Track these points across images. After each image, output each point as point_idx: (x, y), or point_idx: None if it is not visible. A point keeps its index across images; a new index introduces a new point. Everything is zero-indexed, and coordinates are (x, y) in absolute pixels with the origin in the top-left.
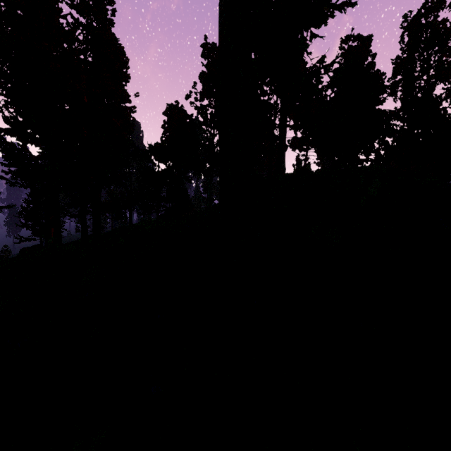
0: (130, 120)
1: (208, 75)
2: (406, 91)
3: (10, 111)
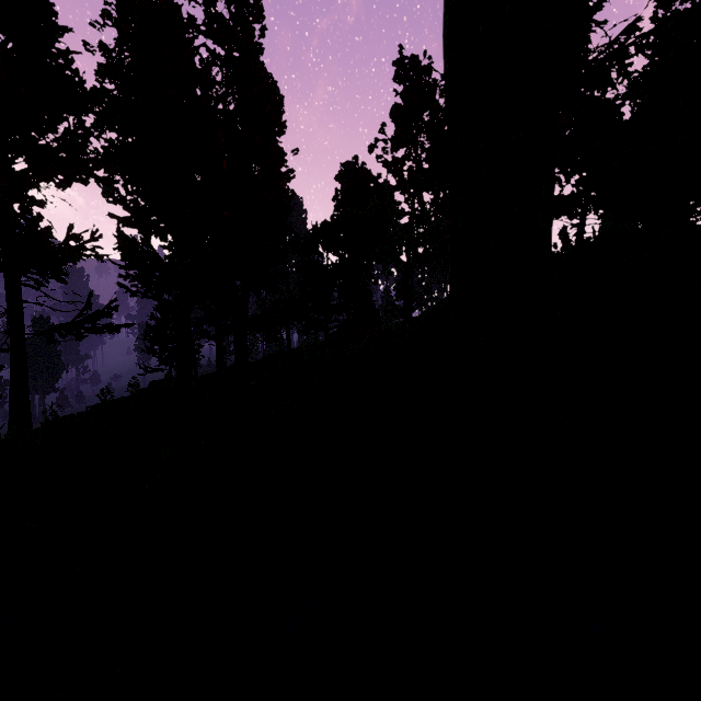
0: (286, 192)
1: (405, 108)
2: None
3: (129, 193)
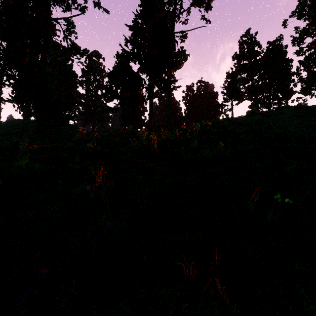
0: None
1: None
2: (87, 87)
3: None
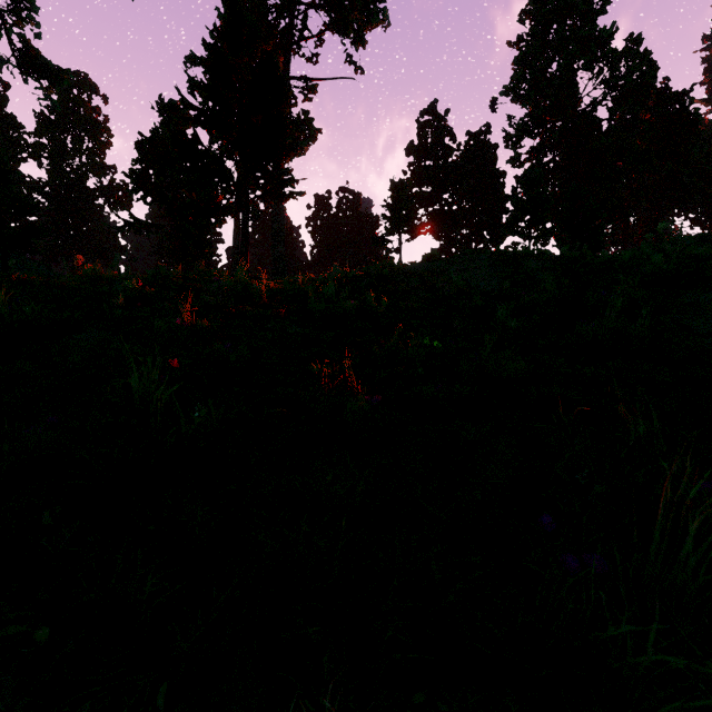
0: None
1: None
2: (54, 165)
3: None
